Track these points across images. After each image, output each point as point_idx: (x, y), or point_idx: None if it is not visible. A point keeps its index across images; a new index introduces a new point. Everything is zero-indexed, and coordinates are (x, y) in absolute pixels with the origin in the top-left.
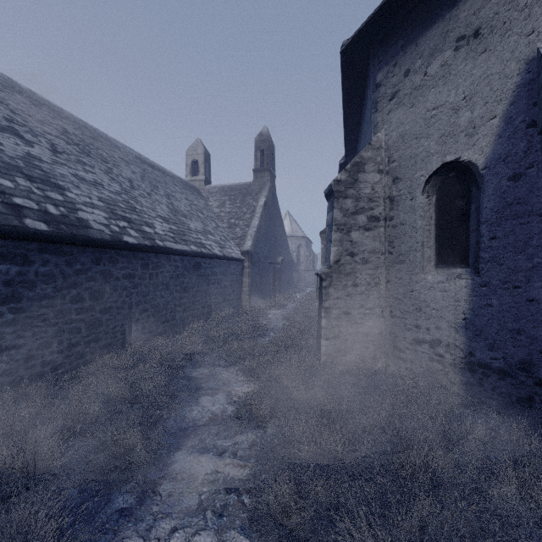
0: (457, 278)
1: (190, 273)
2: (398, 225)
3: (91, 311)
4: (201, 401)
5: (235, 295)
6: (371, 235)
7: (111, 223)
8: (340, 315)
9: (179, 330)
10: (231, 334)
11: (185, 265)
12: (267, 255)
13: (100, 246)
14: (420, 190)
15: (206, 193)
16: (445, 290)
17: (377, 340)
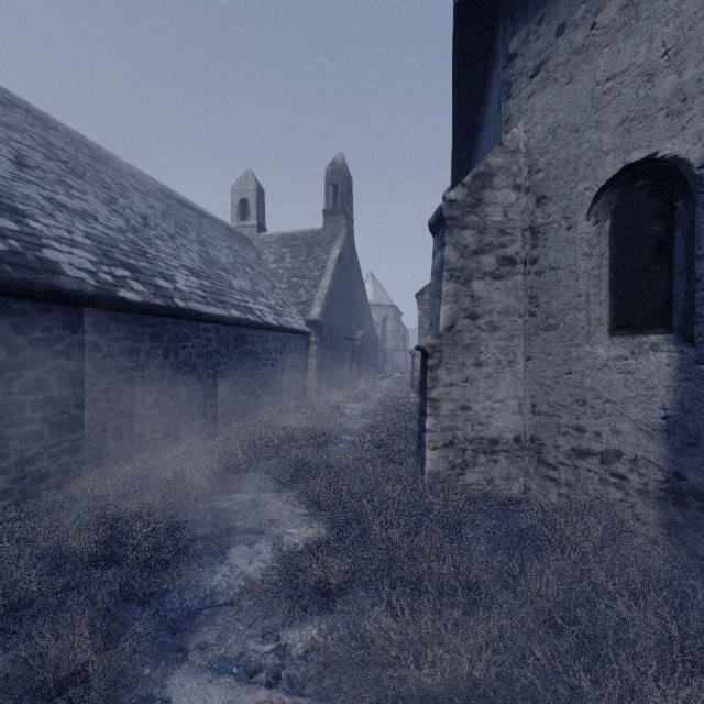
0: (652, 350)
1: (229, 349)
2: (545, 270)
3: (62, 405)
4: (230, 556)
5: (298, 382)
6: (502, 287)
7: (101, 269)
8: (455, 411)
9: (213, 433)
10: (288, 438)
11: (221, 338)
12: (342, 327)
13: (77, 303)
14: (584, 213)
15: (259, 243)
16: (630, 371)
17: (512, 449)
